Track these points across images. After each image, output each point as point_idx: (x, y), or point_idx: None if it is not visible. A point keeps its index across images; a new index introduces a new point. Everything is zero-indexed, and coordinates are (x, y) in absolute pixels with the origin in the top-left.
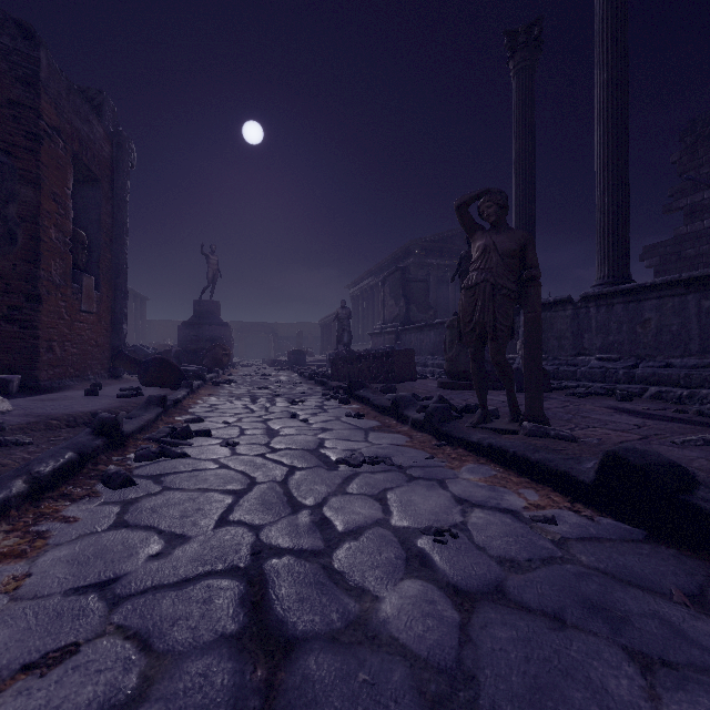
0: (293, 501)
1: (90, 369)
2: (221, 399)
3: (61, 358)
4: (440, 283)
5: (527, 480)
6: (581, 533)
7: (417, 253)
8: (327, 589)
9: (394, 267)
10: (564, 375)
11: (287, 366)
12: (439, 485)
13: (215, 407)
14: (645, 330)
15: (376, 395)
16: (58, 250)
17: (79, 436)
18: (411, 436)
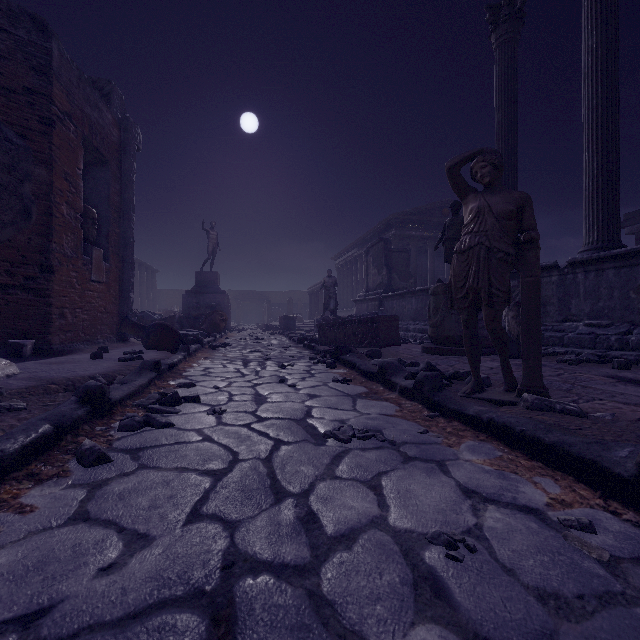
0: (276, 486)
1: (100, 334)
2: (215, 363)
3: (72, 324)
4: (420, 253)
5: (540, 465)
6: (633, 548)
7: (398, 226)
8: (314, 639)
9: (377, 239)
10: (550, 341)
11: (279, 330)
12: (440, 468)
13: (208, 371)
14: (639, 295)
15: (362, 360)
16: (69, 225)
17: (63, 405)
18: (399, 404)
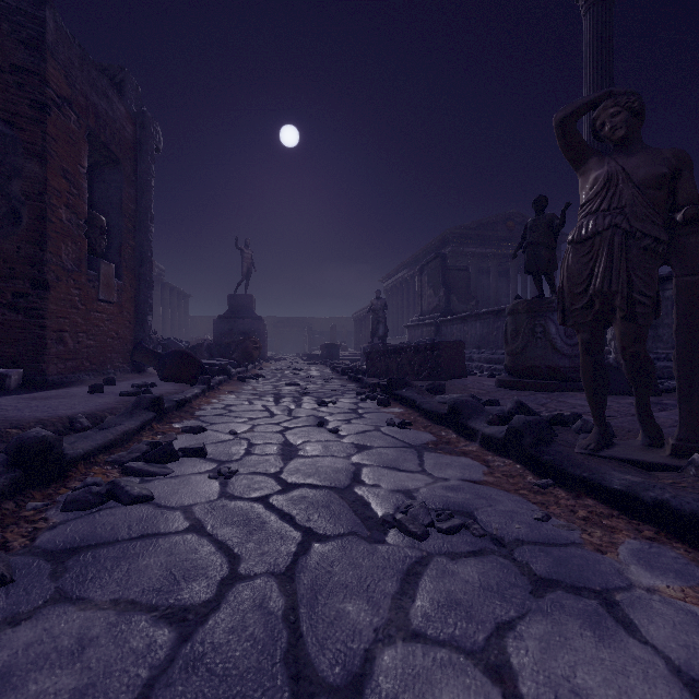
0: (298, 654)
1: (110, 363)
2: (240, 398)
3: (74, 351)
4: (480, 273)
5: None
6: None
7: (455, 242)
8: None
9: (433, 254)
10: (664, 373)
11: (320, 360)
12: (610, 614)
13: (229, 409)
14: None
15: (423, 396)
16: (69, 232)
17: None
18: (486, 462)
